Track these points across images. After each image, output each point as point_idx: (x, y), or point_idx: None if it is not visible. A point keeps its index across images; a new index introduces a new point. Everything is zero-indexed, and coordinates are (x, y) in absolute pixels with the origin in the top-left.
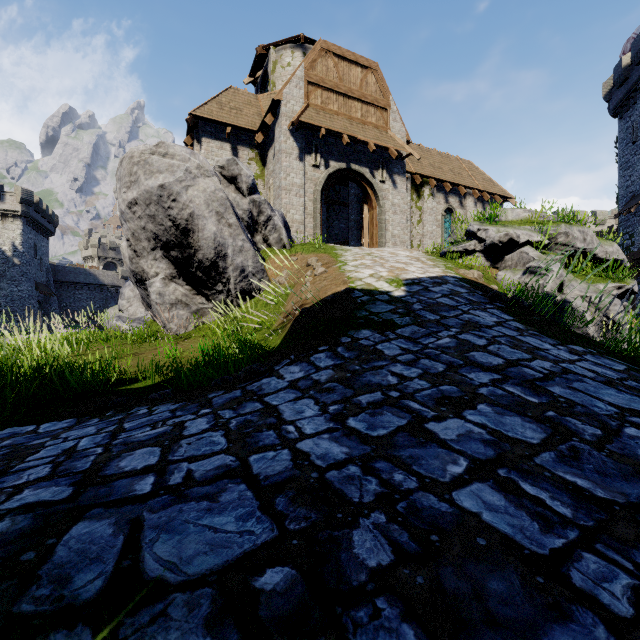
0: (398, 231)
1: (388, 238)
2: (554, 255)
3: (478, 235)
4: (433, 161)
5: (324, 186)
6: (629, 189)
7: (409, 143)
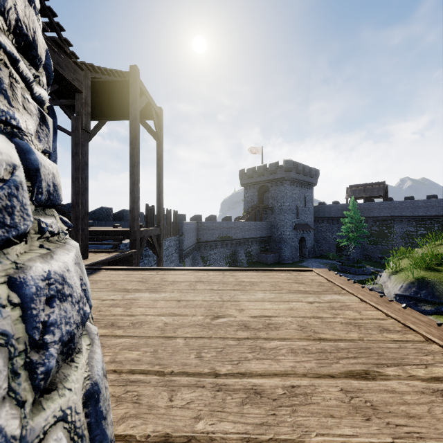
0: None
1: None
2: None
3: None
4: None
5: None
6: None
7: None
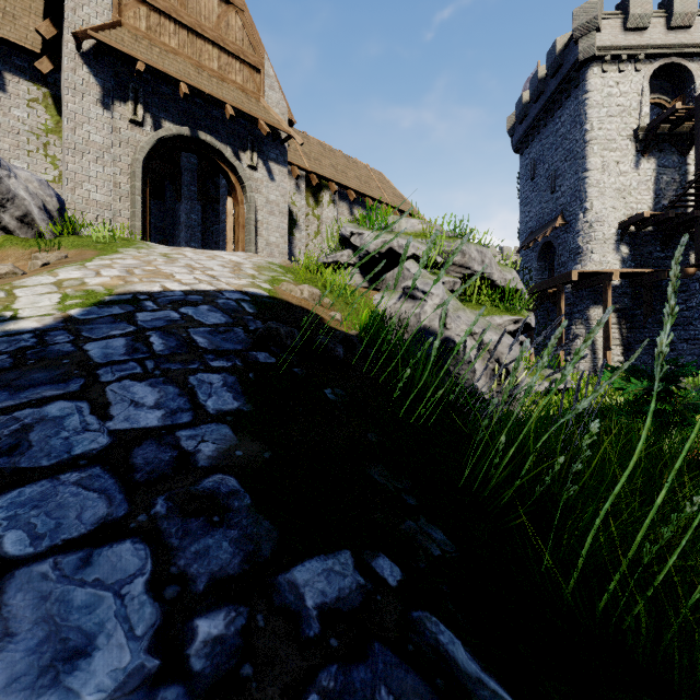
0: (276, 238)
1: (262, 246)
2: (447, 277)
3: (352, 242)
4: (336, 163)
5: (153, 156)
6: (528, 225)
7: (293, 124)
